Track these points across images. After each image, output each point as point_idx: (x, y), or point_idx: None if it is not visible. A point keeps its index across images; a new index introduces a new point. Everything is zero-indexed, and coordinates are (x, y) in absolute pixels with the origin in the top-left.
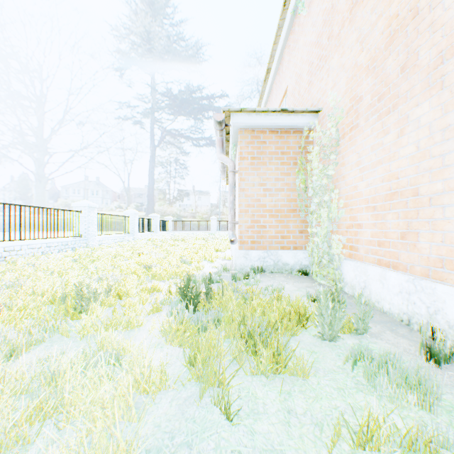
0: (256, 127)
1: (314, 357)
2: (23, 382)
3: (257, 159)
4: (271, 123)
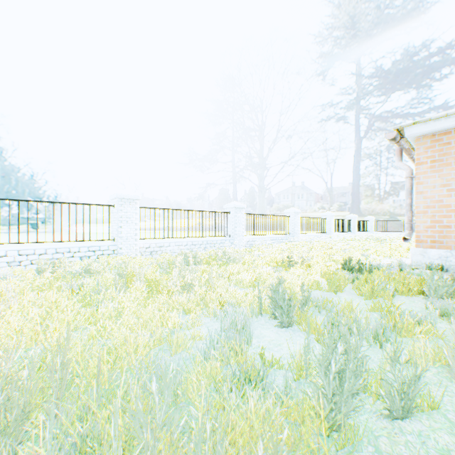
0: (436, 131)
1: (409, 302)
2: (274, 278)
3: (437, 162)
4: (453, 124)
